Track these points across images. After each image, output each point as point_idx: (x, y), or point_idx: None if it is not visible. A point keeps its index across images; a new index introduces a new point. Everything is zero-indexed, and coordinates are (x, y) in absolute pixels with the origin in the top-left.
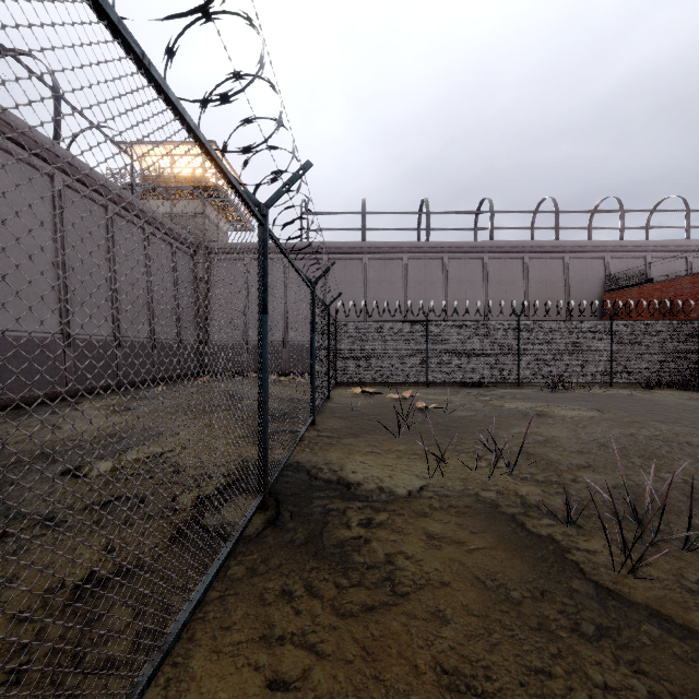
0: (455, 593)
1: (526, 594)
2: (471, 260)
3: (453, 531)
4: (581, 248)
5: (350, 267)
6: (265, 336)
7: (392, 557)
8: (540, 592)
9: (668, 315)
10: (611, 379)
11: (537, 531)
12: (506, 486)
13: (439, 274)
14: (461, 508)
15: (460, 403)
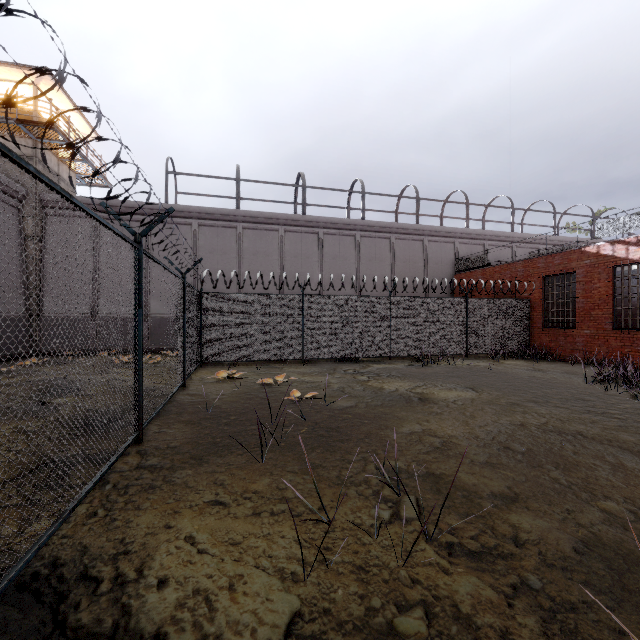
0: None
1: None
2: (345, 237)
3: None
4: (437, 233)
5: (222, 235)
6: None
7: None
8: None
9: (506, 293)
10: (466, 351)
11: None
12: (434, 586)
13: (315, 249)
14: None
15: (338, 387)
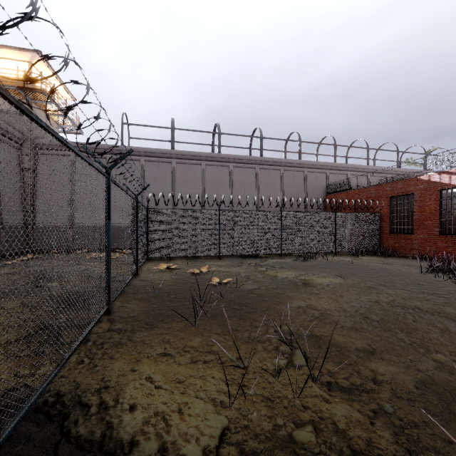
0: None
1: None
2: (248, 169)
3: None
4: (314, 166)
5: (162, 167)
6: None
7: None
8: None
9: (363, 209)
10: (335, 250)
11: None
12: (319, 410)
13: (227, 177)
14: None
15: (245, 275)
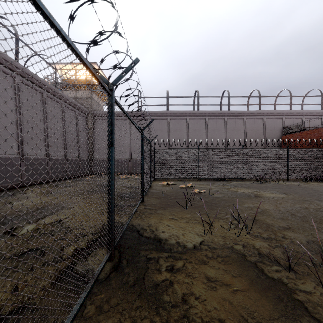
0: None
1: None
2: (219, 119)
3: (222, 275)
4: (271, 114)
5: (161, 122)
6: (112, 160)
7: (187, 297)
8: None
9: (314, 145)
10: (287, 177)
11: (272, 275)
12: (247, 242)
13: (204, 126)
14: (224, 258)
15: (215, 189)
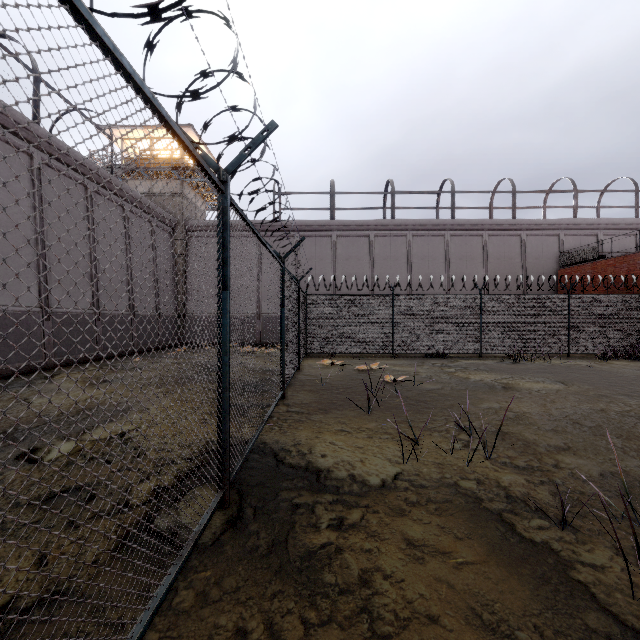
0: (448, 636)
1: (536, 638)
2: (433, 237)
3: (436, 536)
4: (537, 226)
5: (319, 243)
6: (225, 316)
7: (368, 576)
8: (551, 633)
9: (622, 289)
10: (568, 350)
11: (531, 536)
12: (486, 474)
13: (404, 250)
14: (441, 504)
15: (426, 375)
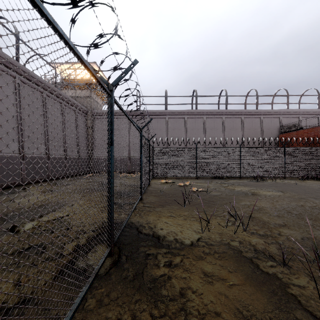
0: None
1: None
2: (216, 118)
3: (219, 270)
4: (268, 113)
5: (159, 121)
6: (112, 158)
7: (184, 291)
8: None
9: (311, 144)
10: (284, 175)
11: (267, 271)
12: (244, 238)
13: (202, 125)
14: (221, 254)
15: (213, 188)
